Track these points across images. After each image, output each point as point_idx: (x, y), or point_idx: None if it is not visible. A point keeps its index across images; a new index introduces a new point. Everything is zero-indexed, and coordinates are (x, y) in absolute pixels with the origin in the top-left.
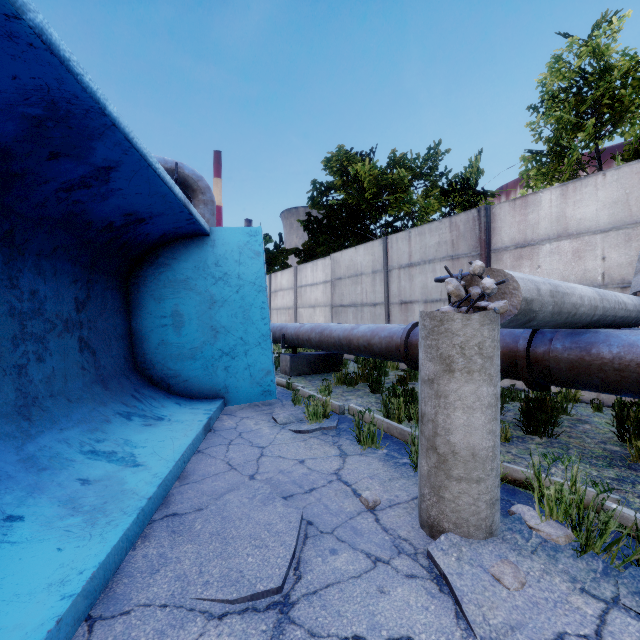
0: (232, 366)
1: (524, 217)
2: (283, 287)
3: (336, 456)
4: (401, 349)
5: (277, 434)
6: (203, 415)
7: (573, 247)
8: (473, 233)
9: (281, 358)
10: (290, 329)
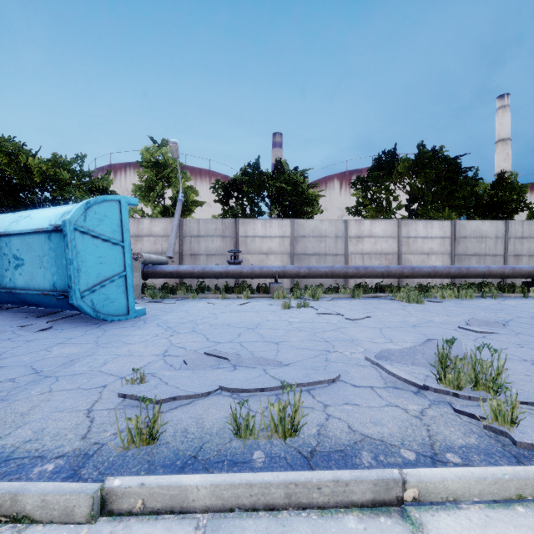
0: None
1: (139, 226)
2: None
3: None
4: None
5: None
6: None
7: (154, 240)
8: None
9: None
10: None
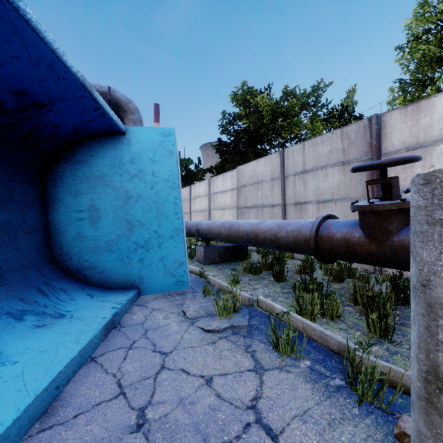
0: (146, 258)
1: (416, 121)
2: (200, 194)
3: (250, 371)
4: (311, 242)
5: (184, 333)
6: (110, 310)
7: None
8: (364, 140)
9: (196, 249)
10: (204, 225)
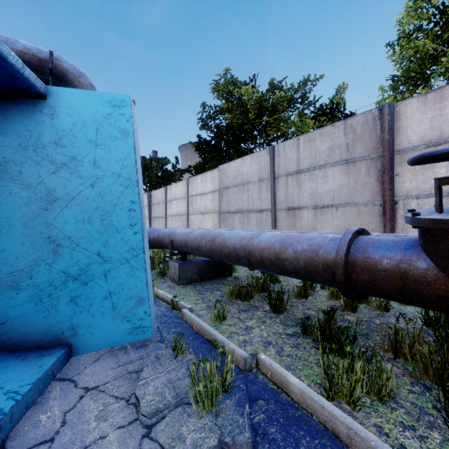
0: (83, 295)
1: (439, 111)
2: (177, 197)
3: None
4: (338, 271)
5: None
6: None
7: None
8: (373, 134)
9: (170, 265)
10: (179, 235)
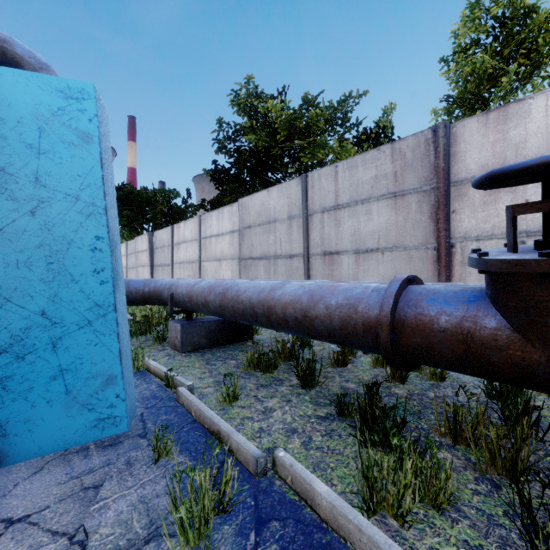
0: (17, 375)
1: (502, 135)
2: (186, 239)
3: None
4: (382, 333)
5: None
6: None
7: None
8: (426, 161)
9: (170, 326)
10: (181, 287)
